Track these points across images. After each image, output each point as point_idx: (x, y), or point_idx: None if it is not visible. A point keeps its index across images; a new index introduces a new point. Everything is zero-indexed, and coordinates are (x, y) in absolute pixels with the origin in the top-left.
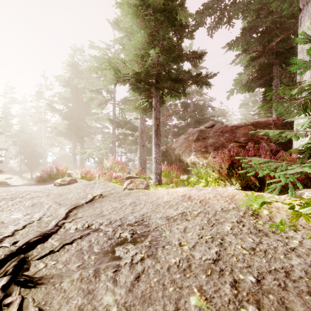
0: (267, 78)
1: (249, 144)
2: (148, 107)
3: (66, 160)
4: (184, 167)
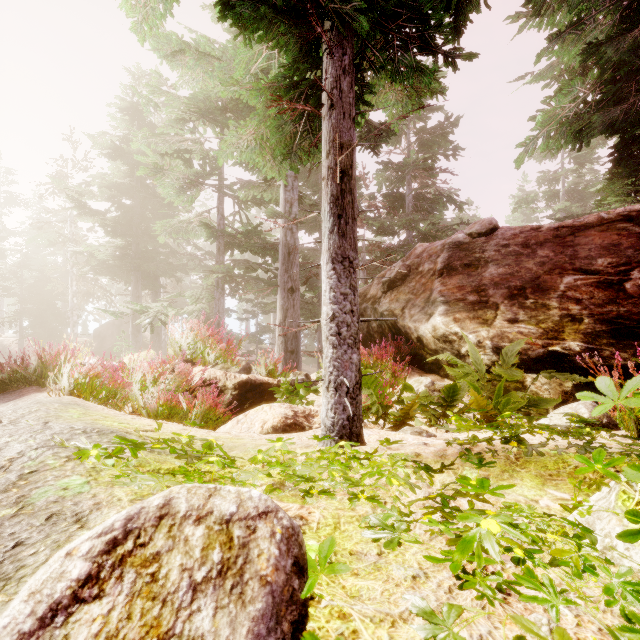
0: (634, 102)
1: (634, 275)
2: (306, 141)
3: (125, 329)
4: (412, 351)
